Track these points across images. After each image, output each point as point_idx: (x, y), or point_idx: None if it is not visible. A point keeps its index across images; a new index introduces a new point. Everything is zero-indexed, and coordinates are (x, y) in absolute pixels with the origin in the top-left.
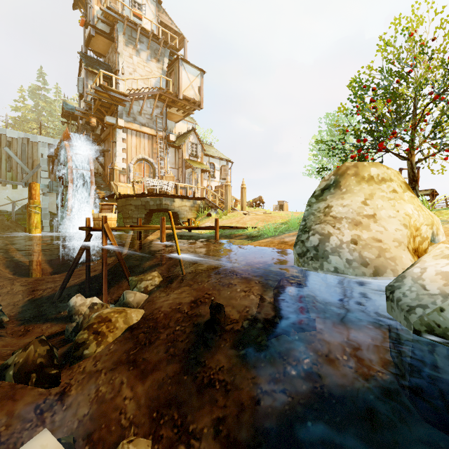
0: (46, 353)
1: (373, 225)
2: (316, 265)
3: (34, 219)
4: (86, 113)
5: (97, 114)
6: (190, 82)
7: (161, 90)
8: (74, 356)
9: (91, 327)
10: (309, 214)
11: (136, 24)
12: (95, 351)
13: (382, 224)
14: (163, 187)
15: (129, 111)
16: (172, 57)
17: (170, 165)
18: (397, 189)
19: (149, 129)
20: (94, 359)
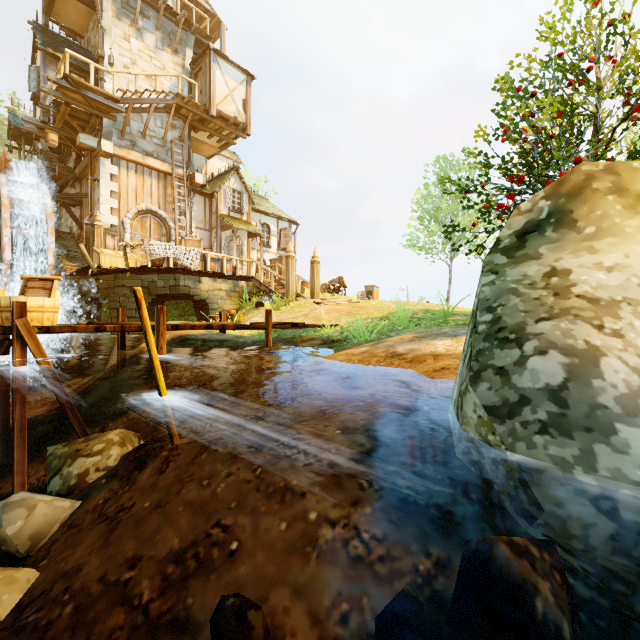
0: None
1: None
2: (562, 452)
3: None
4: (45, 128)
5: (65, 130)
6: (229, 90)
7: (179, 99)
8: None
9: None
10: (503, 292)
11: None
12: None
13: None
14: (180, 257)
15: (123, 130)
16: (199, 49)
17: (196, 224)
18: None
19: (160, 162)
20: None
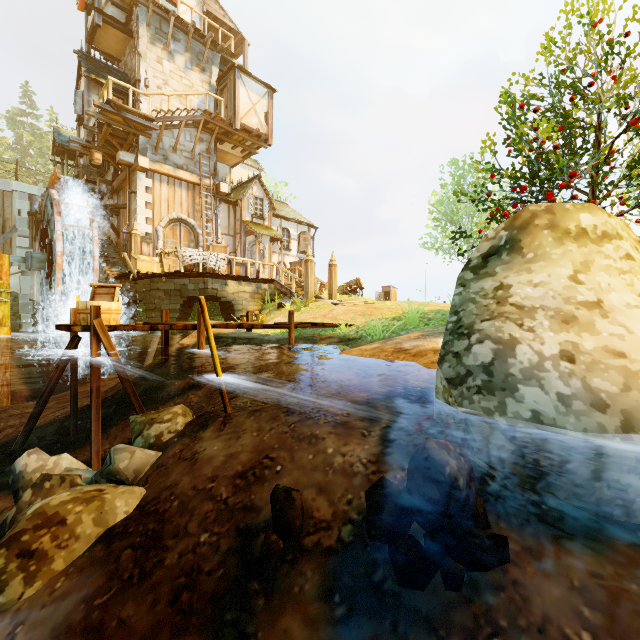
0: None
1: (602, 322)
2: (488, 404)
3: None
4: (88, 146)
5: (105, 148)
6: (252, 104)
7: (206, 115)
8: None
9: (16, 540)
10: (465, 301)
11: (168, 10)
12: (21, 595)
13: (618, 320)
14: (208, 263)
15: (157, 145)
16: (224, 66)
17: (221, 231)
18: (633, 254)
19: (189, 174)
20: (13, 618)
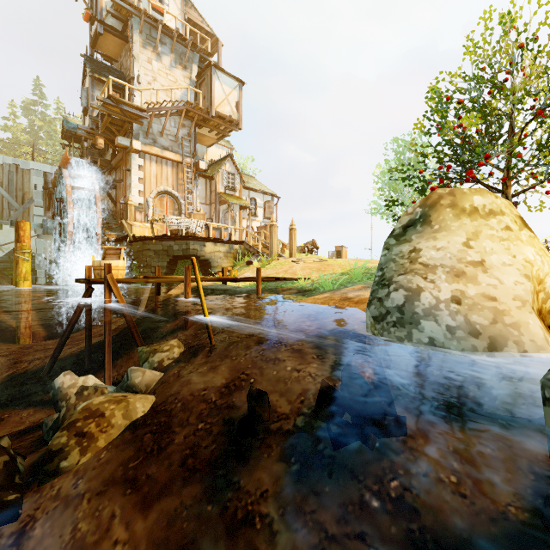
0: (3, 467)
1: (482, 276)
2: (400, 334)
3: (22, 269)
4: (92, 132)
5: (106, 133)
6: (225, 95)
7: (188, 105)
8: (45, 470)
9: (73, 425)
10: (388, 260)
11: (156, 20)
12: (78, 462)
13: (494, 274)
14: (190, 228)
15: (147, 131)
16: (202, 63)
17: (200, 201)
18: (511, 226)
19: (173, 154)
20: (75, 475)
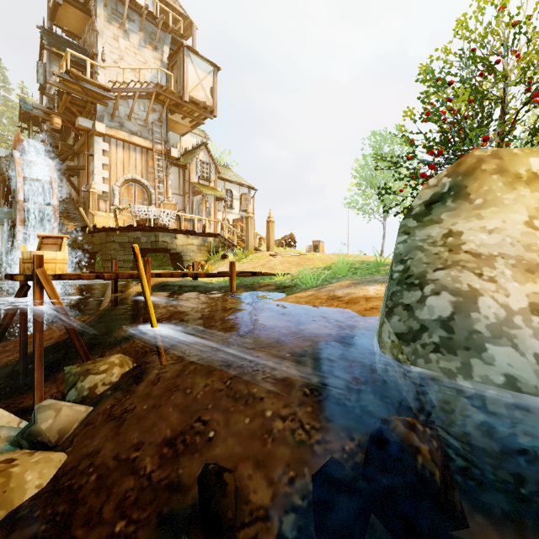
0: None
1: None
2: (449, 365)
3: None
4: (50, 113)
5: (66, 115)
6: (199, 80)
7: (158, 87)
8: None
9: None
10: (412, 249)
11: None
12: None
13: None
14: (159, 218)
15: (113, 113)
16: (175, 46)
17: (172, 191)
18: None
19: (143, 140)
20: None
